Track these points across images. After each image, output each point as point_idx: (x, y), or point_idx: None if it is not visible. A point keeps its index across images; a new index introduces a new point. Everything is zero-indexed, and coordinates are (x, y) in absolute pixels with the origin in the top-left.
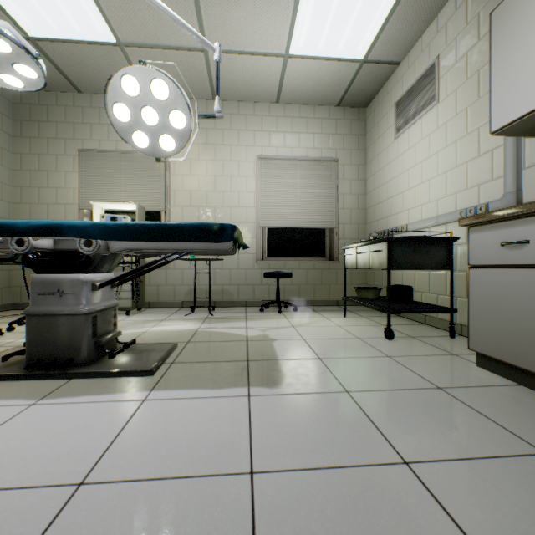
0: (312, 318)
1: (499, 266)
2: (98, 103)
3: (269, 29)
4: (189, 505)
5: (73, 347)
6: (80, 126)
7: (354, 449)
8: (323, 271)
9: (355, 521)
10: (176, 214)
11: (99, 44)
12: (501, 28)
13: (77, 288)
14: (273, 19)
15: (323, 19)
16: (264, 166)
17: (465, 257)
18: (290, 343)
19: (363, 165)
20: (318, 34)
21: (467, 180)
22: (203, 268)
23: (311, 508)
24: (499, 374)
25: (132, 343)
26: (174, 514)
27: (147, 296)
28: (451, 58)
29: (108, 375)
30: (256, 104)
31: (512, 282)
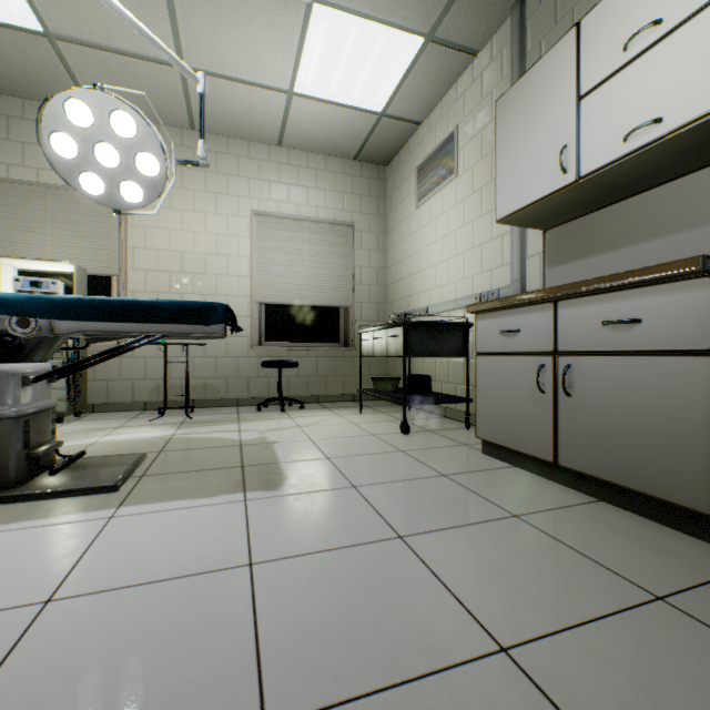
0: (322, 417)
1: (499, 353)
2: (5, 108)
3: (269, 59)
4: (185, 597)
5: None
6: None
7: (355, 533)
8: (336, 359)
9: (349, 583)
10: (136, 281)
11: (14, 28)
12: (504, 120)
13: None
14: (274, 48)
15: (334, 61)
16: (262, 225)
17: None
18: (295, 444)
19: (383, 234)
20: (329, 76)
21: (483, 263)
22: (177, 356)
23: (310, 581)
24: (500, 459)
25: (81, 455)
26: (169, 606)
27: (90, 396)
28: (469, 131)
29: (51, 496)
30: (251, 144)
31: (508, 368)
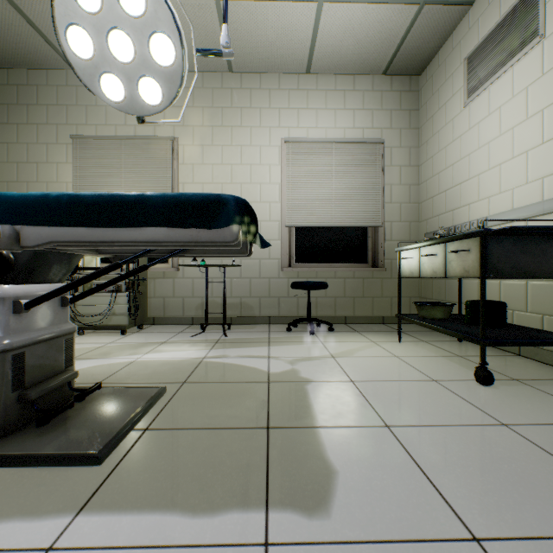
0: (355, 343)
1: None
2: None
3: None
4: None
5: None
6: (74, 109)
7: None
8: (364, 280)
9: None
10: None
11: None
12: None
13: None
14: None
15: None
16: (291, 152)
17: None
18: (332, 388)
19: (415, 148)
20: None
21: None
22: (217, 277)
23: None
24: None
25: (91, 391)
26: None
27: (151, 310)
28: None
29: (22, 463)
30: (281, 76)
31: None
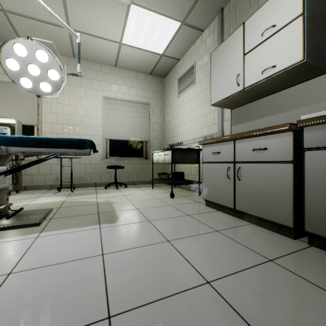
0: (135, 191)
1: (212, 162)
2: None
3: (110, 27)
4: (73, 269)
5: None
6: None
7: (149, 240)
8: (142, 165)
9: (146, 260)
10: (46, 128)
11: None
12: (214, 61)
13: None
14: (113, 23)
15: (141, 30)
16: (107, 103)
17: None
18: (122, 203)
19: (163, 108)
20: (138, 37)
21: (206, 123)
22: (66, 163)
23: (129, 260)
24: (212, 208)
25: (21, 209)
26: (66, 273)
27: (23, 182)
28: (200, 64)
29: (7, 229)
30: (102, 65)
31: (215, 169)
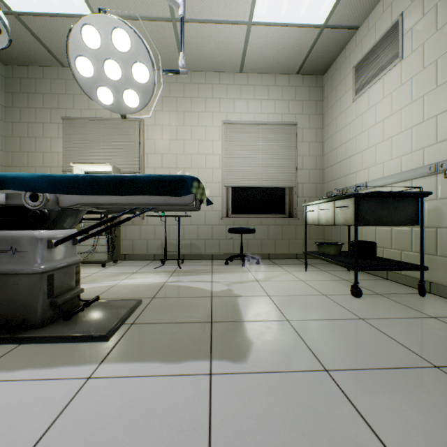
0: (274, 272)
1: None
2: None
3: None
4: None
5: (26, 308)
6: (64, 97)
7: None
8: (283, 227)
9: None
10: None
11: (76, 17)
12: None
13: (30, 246)
14: None
15: None
16: (229, 131)
17: (434, 212)
18: (255, 300)
19: (320, 129)
20: None
21: (437, 134)
22: (173, 224)
23: None
24: None
25: (93, 300)
26: None
27: (123, 249)
28: (418, 12)
29: (59, 340)
30: (221, 74)
31: None
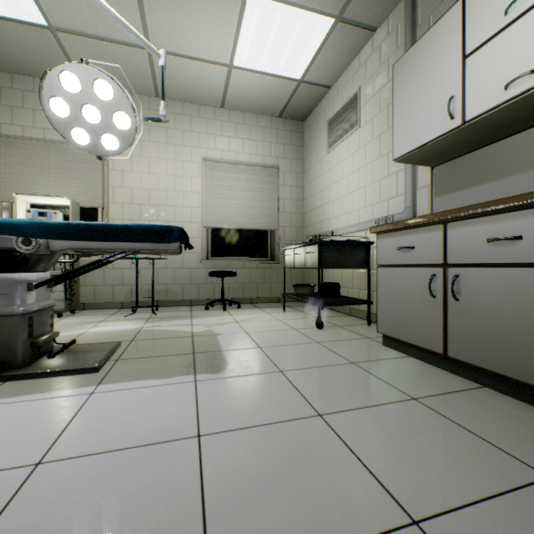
0: (255, 314)
1: (397, 265)
2: (21, 84)
3: (214, 40)
4: (146, 464)
5: (6, 349)
6: None
7: (283, 410)
8: (265, 270)
9: (279, 455)
10: (116, 211)
11: (26, 24)
12: (400, 79)
13: (10, 288)
14: (218, 31)
15: (264, 39)
16: (209, 168)
17: None
18: (234, 336)
19: (301, 174)
20: (260, 52)
21: (381, 194)
22: (145, 268)
23: (247, 452)
24: (397, 350)
25: (72, 343)
26: (133, 471)
27: (82, 297)
28: (370, 91)
29: (48, 375)
30: (201, 107)
31: (404, 277)
